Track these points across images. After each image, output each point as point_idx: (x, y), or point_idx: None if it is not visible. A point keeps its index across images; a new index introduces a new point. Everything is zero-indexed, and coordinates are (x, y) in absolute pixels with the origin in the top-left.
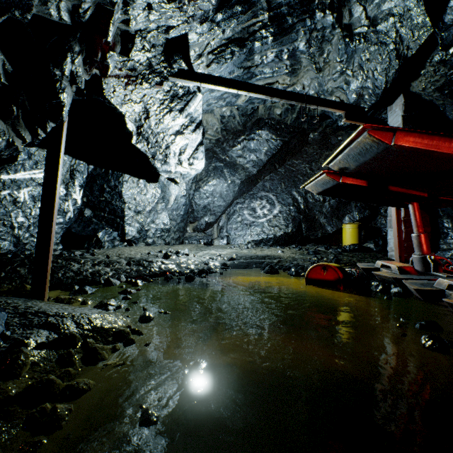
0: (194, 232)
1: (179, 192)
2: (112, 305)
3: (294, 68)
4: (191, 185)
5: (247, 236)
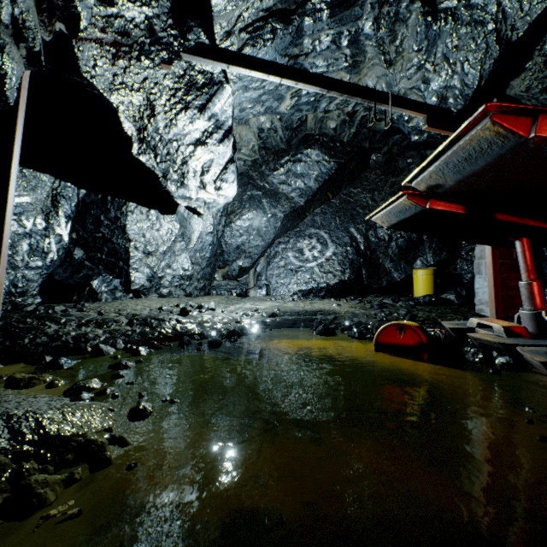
0: (224, 280)
1: (204, 227)
2: (92, 388)
3: (356, 60)
4: (220, 219)
5: (292, 285)
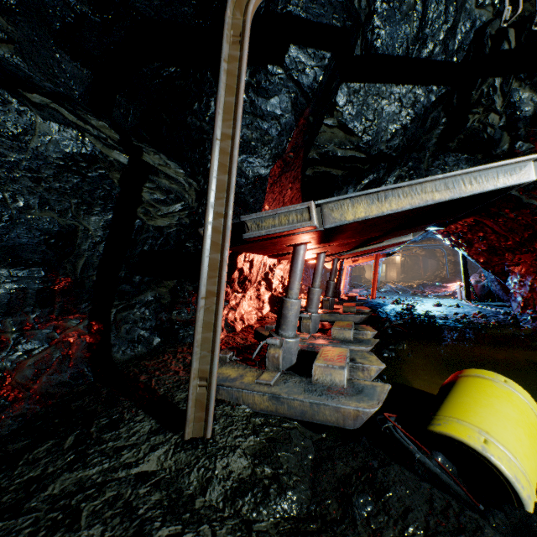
0: None
1: None
2: None
3: None
4: None
5: None
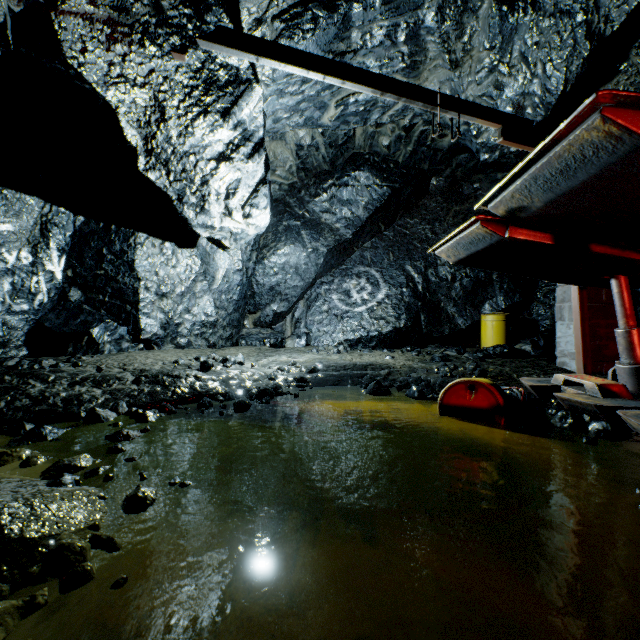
0: (255, 327)
1: (231, 264)
2: (80, 467)
3: (415, 60)
4: (250, 254)
5: (337, 334)
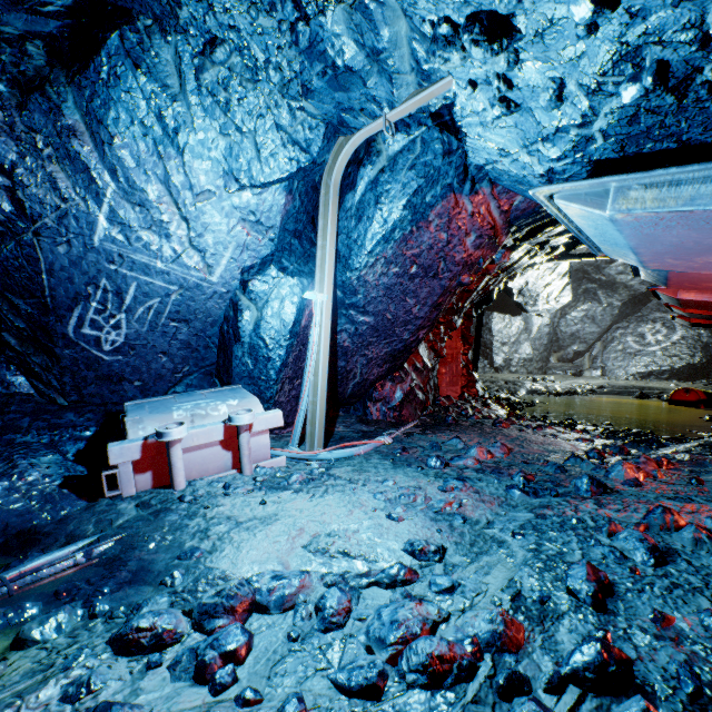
0: (558, 362)
1: (542, 321)
2: None
3: None
4: (555, 313)
5: (629, 368)
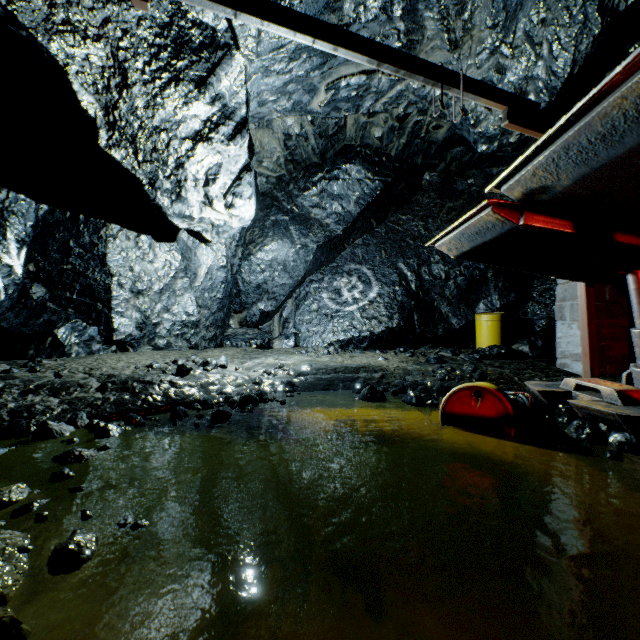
0: (241, 327)
1: (214, 260)
2: (9, 502)
3: (412, 39)
4: (235, 250)
5: (327, 334)
